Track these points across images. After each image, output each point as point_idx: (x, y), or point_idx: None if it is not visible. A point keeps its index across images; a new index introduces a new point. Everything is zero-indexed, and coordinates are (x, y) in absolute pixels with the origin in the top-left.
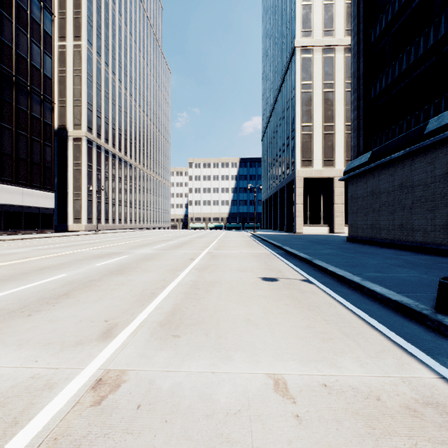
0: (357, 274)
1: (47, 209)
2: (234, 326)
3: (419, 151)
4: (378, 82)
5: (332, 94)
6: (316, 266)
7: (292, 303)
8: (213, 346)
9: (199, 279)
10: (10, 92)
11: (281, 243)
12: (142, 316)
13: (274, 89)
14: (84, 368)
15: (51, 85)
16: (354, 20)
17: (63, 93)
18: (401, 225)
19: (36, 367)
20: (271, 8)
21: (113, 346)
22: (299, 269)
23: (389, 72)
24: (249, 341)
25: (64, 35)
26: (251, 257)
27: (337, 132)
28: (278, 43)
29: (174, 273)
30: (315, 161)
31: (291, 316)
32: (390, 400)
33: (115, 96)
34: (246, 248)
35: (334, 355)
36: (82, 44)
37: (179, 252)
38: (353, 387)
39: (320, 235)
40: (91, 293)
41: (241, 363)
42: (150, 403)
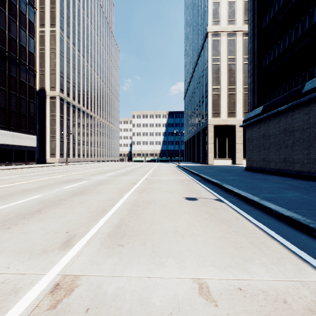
0: (255, 194)
1: (31, 147)
2: (165, 237)
3: (298, 105)
4: (268, 56)
5: (234, 65)
6: (224, 188)
7: (209, 217)
8: (149, 254)
9: (139, 199)
10: (4, 64)
11: (198, 172)
12: (95, 229)
13: (193, 62)
14: (46, 274)
15: (34, 58)
16: (250, 12)
17: (42, 65)
18: (285, 158)
19: (7, 273)
20: (191, 5)
21: (70, 254)
22: (212, 191)
23: (276, 49)
24: (177, 249)
25: (43, 23)
26: (177, 182)
27: (238, 93)
28: (195, 30)
29: (121, 194)
30: (222, 113)
31: (209, 228)
32: (294, 302)
33: (80, 67)
34: (173, 175)
35: (245, 262)
36: (56, 30)
37: (125, 178)
38: (263, 290)
39: (226, 166)
40: (58, 210)
41: (171, 269)
42: (97, 306)
